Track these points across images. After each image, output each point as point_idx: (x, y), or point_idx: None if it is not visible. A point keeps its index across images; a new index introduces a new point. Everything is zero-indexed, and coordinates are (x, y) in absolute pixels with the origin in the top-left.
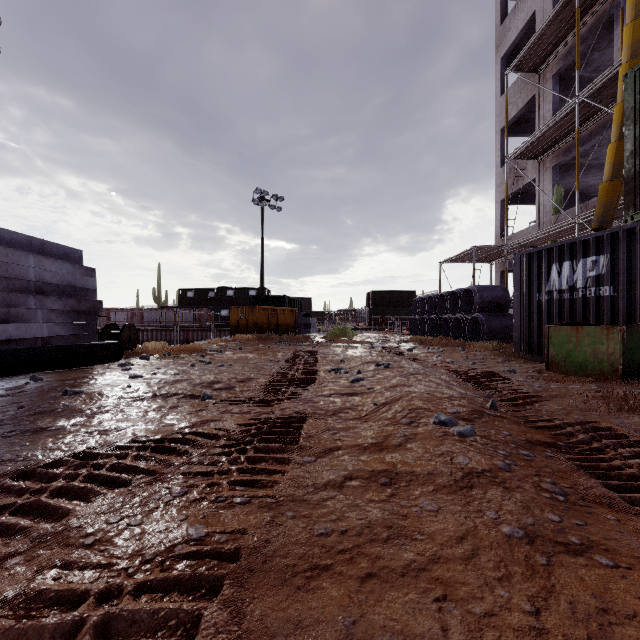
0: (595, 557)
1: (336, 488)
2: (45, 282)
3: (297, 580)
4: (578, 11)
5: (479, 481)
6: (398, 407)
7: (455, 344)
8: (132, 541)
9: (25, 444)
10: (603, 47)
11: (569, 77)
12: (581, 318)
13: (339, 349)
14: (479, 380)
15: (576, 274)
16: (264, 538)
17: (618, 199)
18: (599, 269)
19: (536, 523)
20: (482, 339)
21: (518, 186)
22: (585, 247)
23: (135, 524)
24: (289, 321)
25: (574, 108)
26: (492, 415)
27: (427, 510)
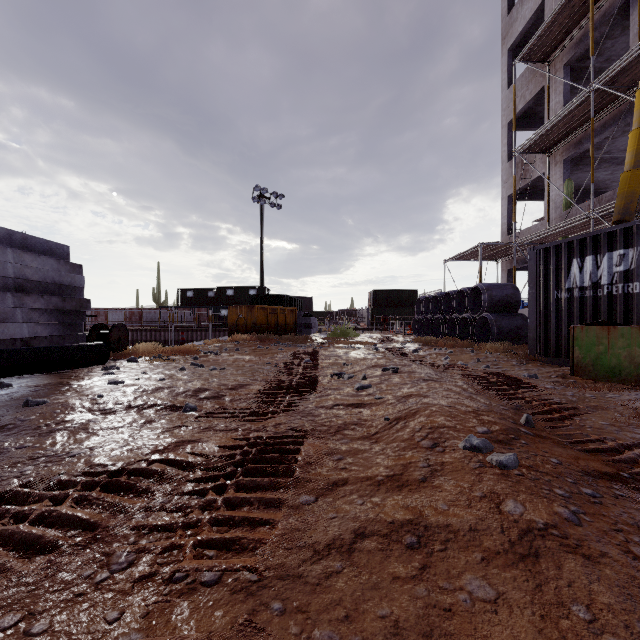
0: None
1: (344, 553)
2: (25, 279)
3: None
4: None
5: (545, 545)
6: (416, 424)
7: (463, 345)
8: None
9: None
10: (616, 35)
11: (579, 67)
12: (606, 317)
13: (341, 350)
14: (502, 388)
15: (600, 269)
16: None
17: None
18: (627, 264)
19: None
20: (491, 340)
21: (526, 181)
22: (611, 240)
23: (37, 632)
24: (289, 321)
25: (588, 97)
26: (530, 434)
27: (480, 599)
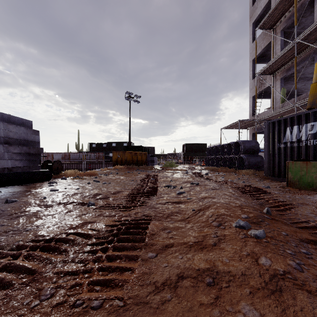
0: None
1: (172, 288)
2: (10, 137)
3: None
4: None
5: (285, 284)
6: (209, 213)
7: (230, 171)
8: None
9: None
10: (307, 15)
11: (289, 32)
12: (304, 157)
13: (169, 174)
14: (252, 193)
15: (301, 132)
16: None
17: None
18: (315, 129)
19: None
20: (245, 168)
21: (261, 89)
22: (307, 117)
23: None
24: (143, 159)
25: (293, 46)
26: (269, 218)
27: None
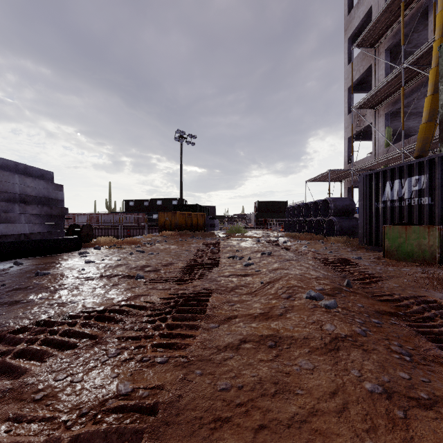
0: (442, 411)
1: (234, 350)
2: (27, 194)
3: (203, 431)
4: (403, 4)
5: (343, 344)
6: (279, 285)
7: (316, 238)
8: (73, 396)
9: (2, 314)
10: (420, 30)
11: (396, 51)
12: (407, 220)
13: (235, 242)
14: (336, 265)
15: (404, 189)
16: (177, 394)
17: (433, 136)
18: (421, 185)
19: (391, 380)
20: (335, 235)
21: (360, 128)
22: (410, 169)
23: (77, 381)
24: (200, 222)
25: (400, 72)
26: (348, 291)
27: (305, 368)
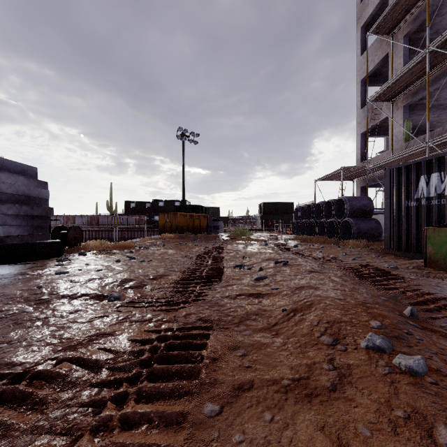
0: None
1: None
2: (1, 192)
3: None
4: None
5: None
6: (313, 318)
7: (330, 242)
8: None
9: None
10: (443, 13)
11: (415, 38)
12: None
13: (241, 246)
14: (376, 279)
15: (444, 183)
16: None
17: None
18: None
19: None
20: (352, 238)
21: (375, 122)
22: None
23: None
24: (202, 224)
25: (424, 57)
26: (419, 327)
27: None
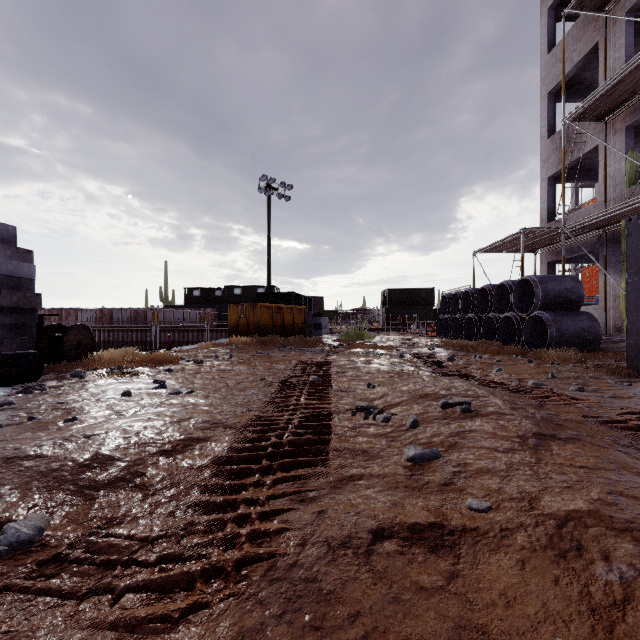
0: None
1: None
2: None
3: None
4: None
5: None
6: None
7: (510, 351)
8: None
9: None
10: None
11: None
12: None
13: (359, 359)
14: None
15: None
16: None
17: None
18: None
19: None
20: (549, 345)
21: (573, 158)
22: None
23: None
24: (297, 321)
25: None
26: None
27: None
